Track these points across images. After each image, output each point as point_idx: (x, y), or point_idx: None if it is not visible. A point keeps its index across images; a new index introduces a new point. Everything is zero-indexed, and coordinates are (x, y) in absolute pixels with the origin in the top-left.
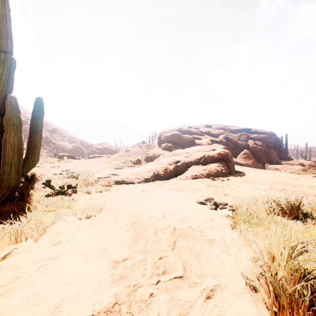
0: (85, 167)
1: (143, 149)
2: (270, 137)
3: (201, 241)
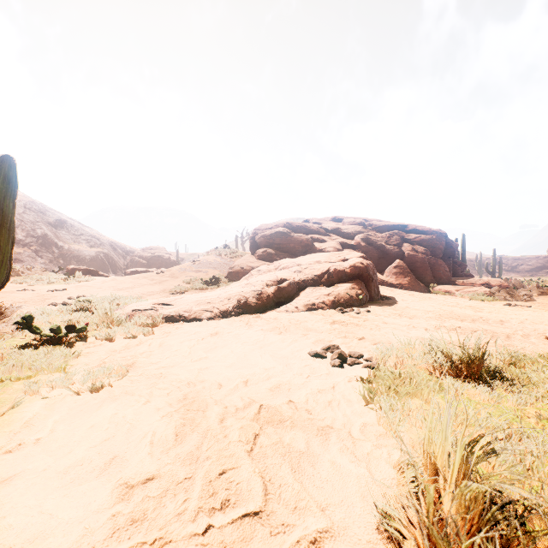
0: (115, 290)
1: (224, 259)
2: (438, 238)
3: (307, 431)
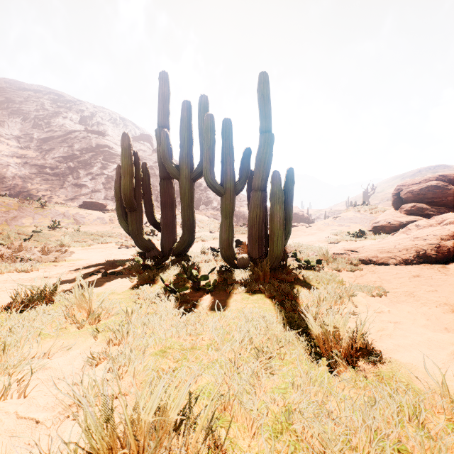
0: None
1: (363, 215)
2: None
3: None
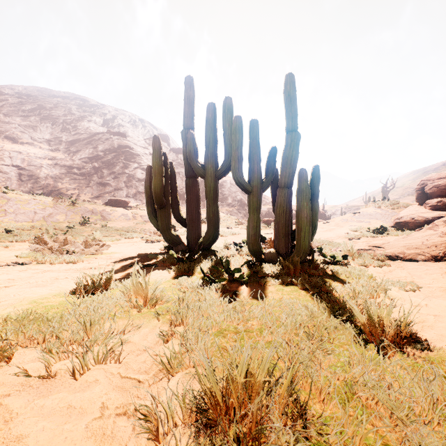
0: None
1: (384, 210)
2: None
3: None
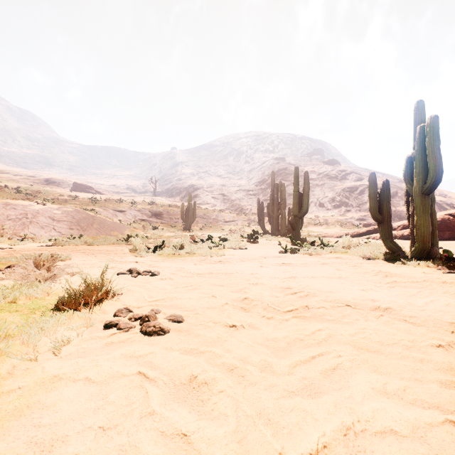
0: None
1: None
2: None
3: None
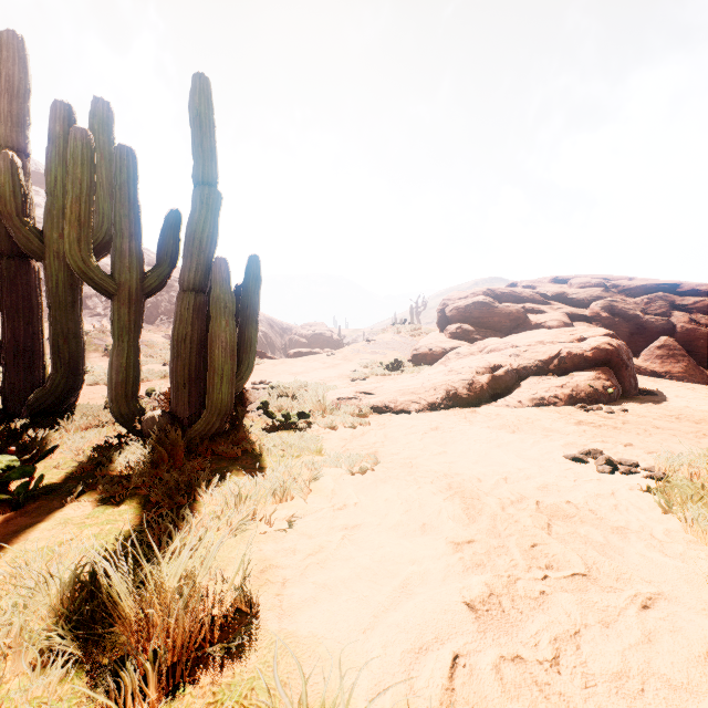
0: (290, 375)
1: (404, 338)
2: None
3: (600, 528)
